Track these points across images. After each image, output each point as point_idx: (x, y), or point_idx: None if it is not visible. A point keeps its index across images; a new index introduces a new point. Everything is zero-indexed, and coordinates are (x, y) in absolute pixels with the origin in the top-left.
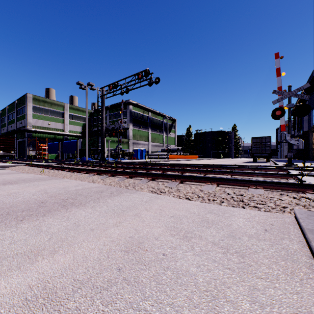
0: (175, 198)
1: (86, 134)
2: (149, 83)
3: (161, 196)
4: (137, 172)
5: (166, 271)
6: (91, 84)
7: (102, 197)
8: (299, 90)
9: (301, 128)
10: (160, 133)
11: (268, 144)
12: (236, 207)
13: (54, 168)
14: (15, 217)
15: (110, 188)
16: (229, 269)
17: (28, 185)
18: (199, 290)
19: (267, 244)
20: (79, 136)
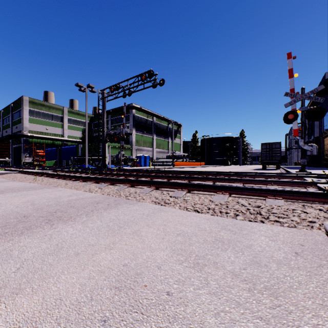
0: (182, 211)
1: (86, 139)
2: (153, 85)
3: (166, 208)
4: (139, 180)
5: (172, 324)
6: (92, 86)
7: (97, 209)
8: (313, 92)
9: (312, 134)
10: (165, 138)
11: (278, 150)
12: (254, 221)
13: (48, 176)
14: None
15: (107, 198)
16: (261, 319)
17: (14, 195)
18: None
19: (304, 275)
20: (79, 141)
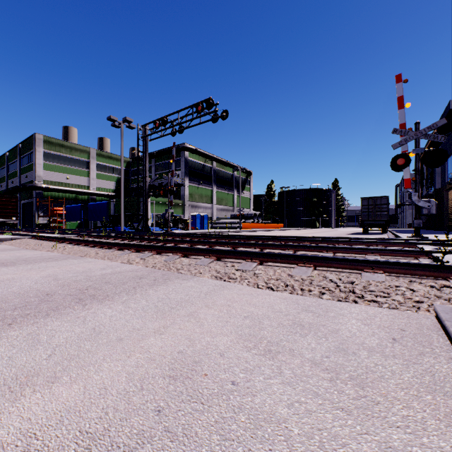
0: (251, 288)
1: (121, 192)
2: (213, 119)
3: (230, 284)
4: (194, 248)
5: (237, 414)
6: (129, 120)
7: (140, 286)
8: (431, 128)
9: (432, 185)
10: (228, 191)
11: (384, 207)
12: (345, 301)
13: (72, 242)
14: (1, 318)
15: (153, 272)
16: (342, 410)
17: (30, 268)
18: (294, 451)
19: (399, 364)
20: (112, 195)
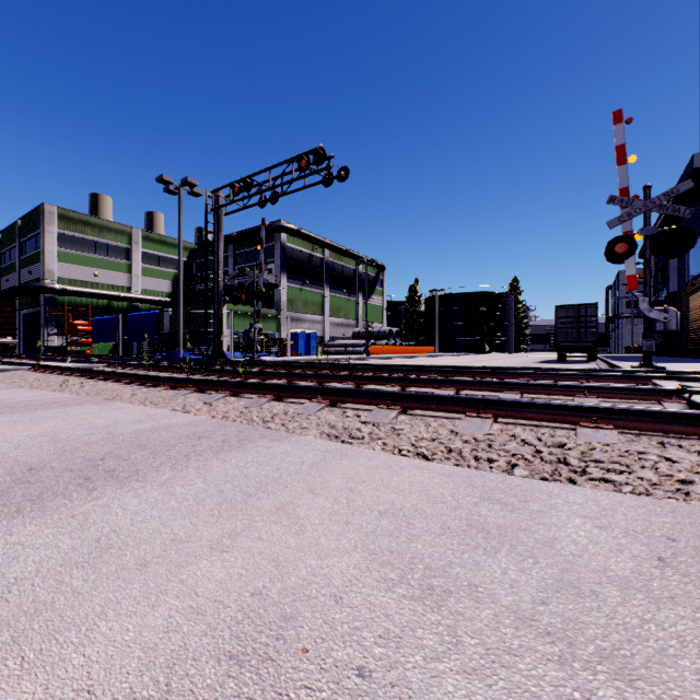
0: (389, 456)
1: (180, 296)
2: (326, 180)
3: (353, 449)
4: (292, 386)
5: None
6: (192, 182)
7: (197, 453)
8: (669, 195)
9: (664, 286)
10: (349, 296)
11: (592, 321)
12: (555, 481)
13: (96, 376)
14: None
15: (223, 427)
16: None
17: (15, 420)
18: None
19: (688, 618)
20: (166, 302)
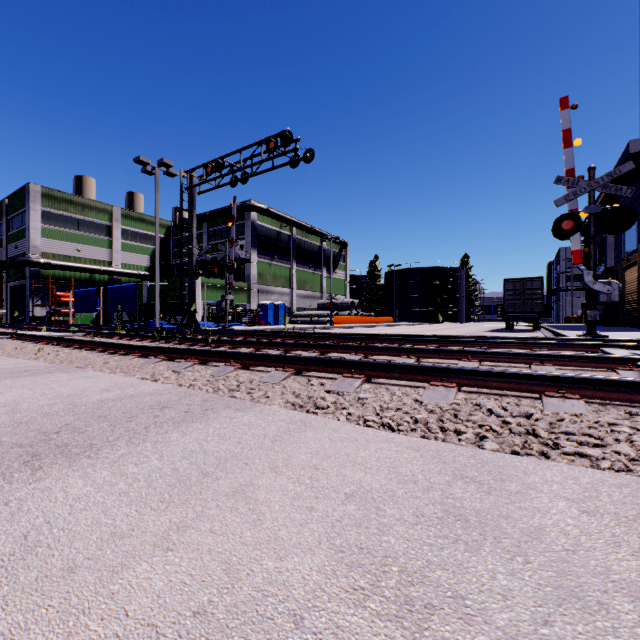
0: (354, 427)
1: (156, 270)
2: (292, 161)
3: (317, 419)
4: (259, 354)
5: None
6: (168, 163)
7: (158, 424)
8: (612, 175)
9: (601, 262)
10: (315, 270)
11: (537, 293)
12: (528, 455)
13: (72, 345)
14: None
15: (188, 396)
16: None
17: None
18: None
19: None
20: (145, 275)
